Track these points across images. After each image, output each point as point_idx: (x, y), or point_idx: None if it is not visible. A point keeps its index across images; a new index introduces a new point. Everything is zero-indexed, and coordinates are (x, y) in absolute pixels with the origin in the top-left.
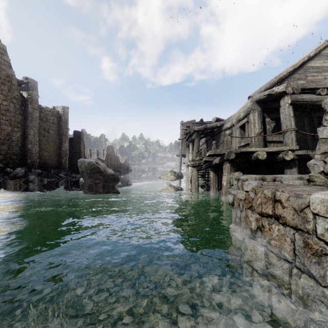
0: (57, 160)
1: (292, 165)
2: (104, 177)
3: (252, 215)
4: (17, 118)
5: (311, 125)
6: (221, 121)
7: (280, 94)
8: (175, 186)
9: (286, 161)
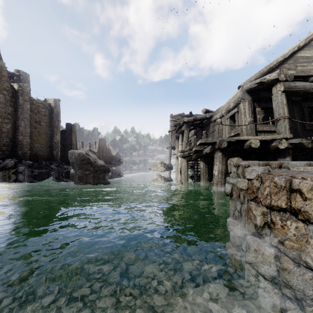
0: (48, 151)
1: (285, 154)
2: (95, 168)
3: (258, 208)
4: (8, 110)
5: (302, 115)
6: (210, 113)
7: (272, 82)
8: (165, 177)
9: (279, 150)
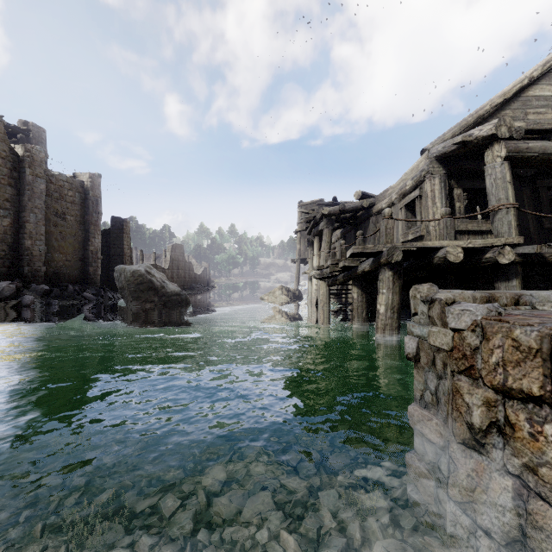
0: (79, 268)
1: (510, 273)
2: (162, 298)
3: (475, 391)
4: (5, 192)
5: (536, 203)
6: (370, 198)
7: (484, 141)
8: (289, 314)
9: (499, 266)
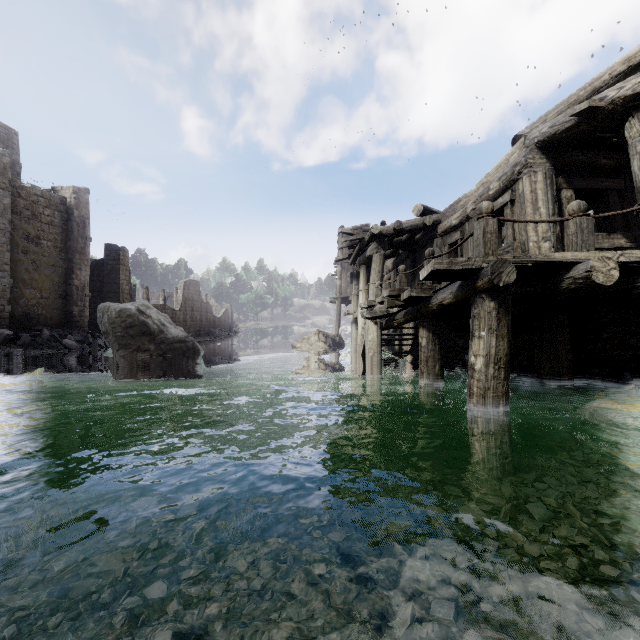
0: (60, 307)
1: None
2: (160, 346)
3: None
4: None
5: None
6: (434, 215)
7: (626, 104)
8: (327, 366)
9: None
